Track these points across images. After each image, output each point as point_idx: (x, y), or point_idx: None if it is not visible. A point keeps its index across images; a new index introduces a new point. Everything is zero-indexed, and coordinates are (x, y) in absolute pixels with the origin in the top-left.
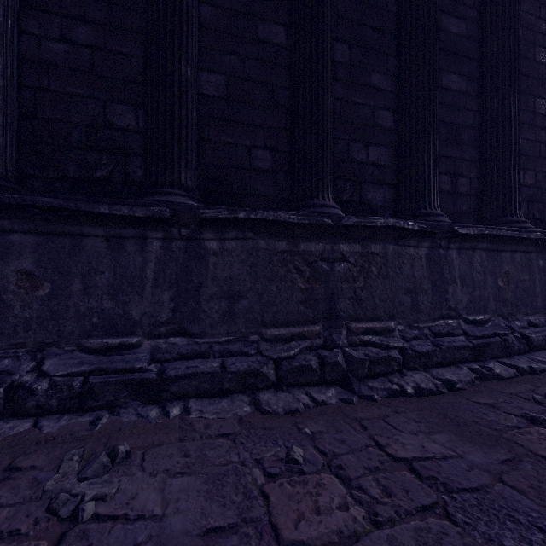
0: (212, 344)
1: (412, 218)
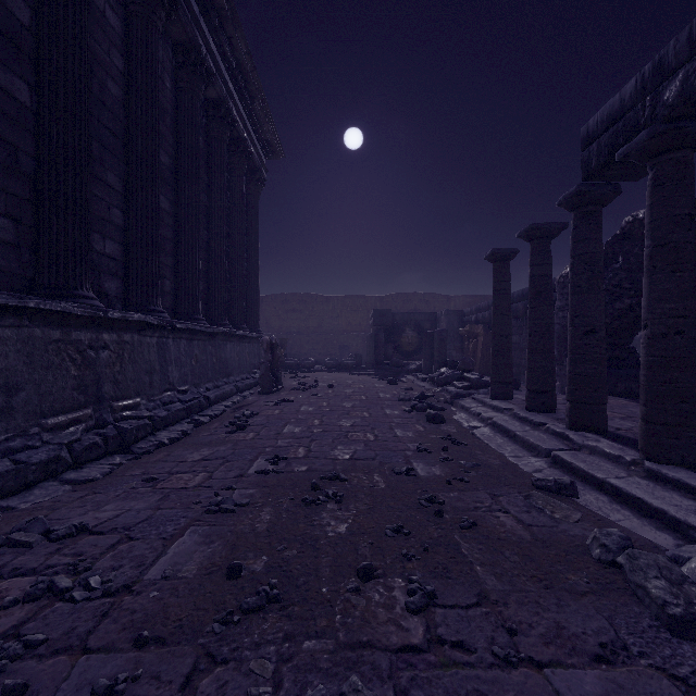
0: None
1: (146, 313)
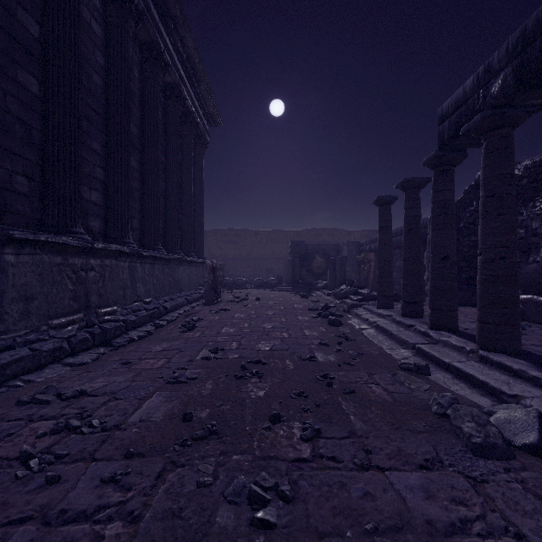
0: (15, 338)
1: (121, 244)
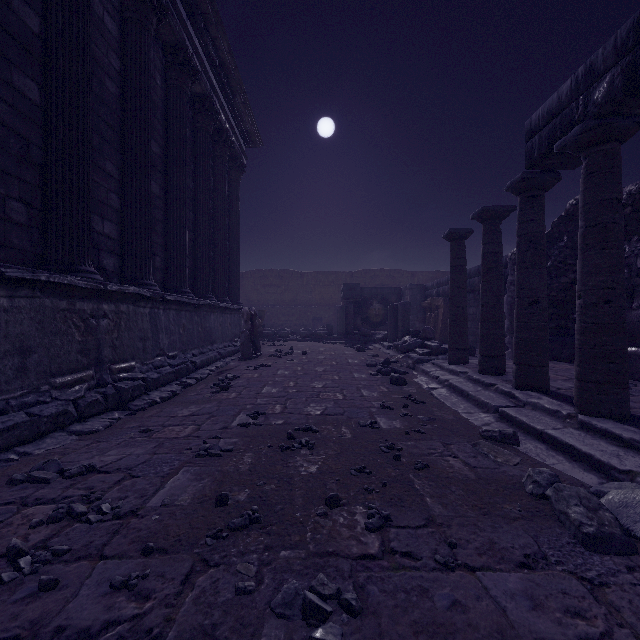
0: (8, 400)
1: (140, 286)
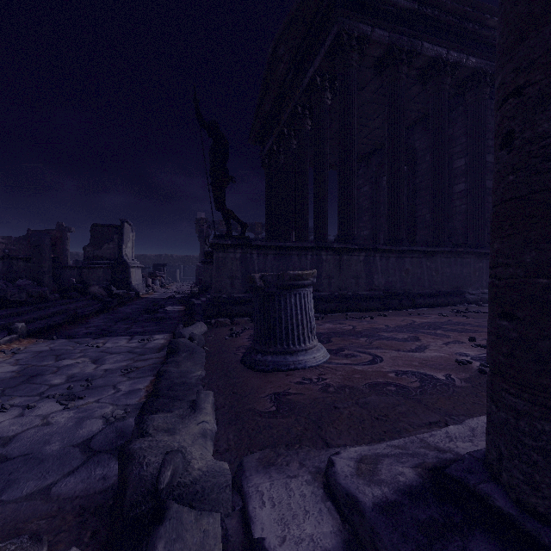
0: None
1: None
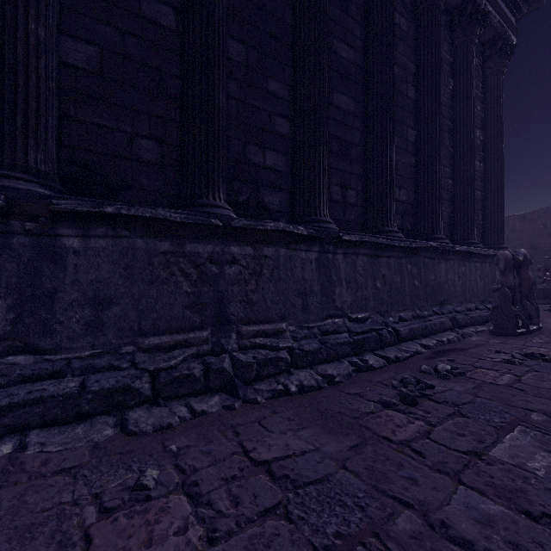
0: (70, 360)
1: (304, 224)
